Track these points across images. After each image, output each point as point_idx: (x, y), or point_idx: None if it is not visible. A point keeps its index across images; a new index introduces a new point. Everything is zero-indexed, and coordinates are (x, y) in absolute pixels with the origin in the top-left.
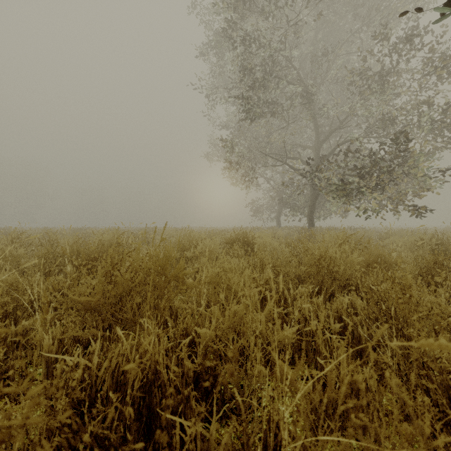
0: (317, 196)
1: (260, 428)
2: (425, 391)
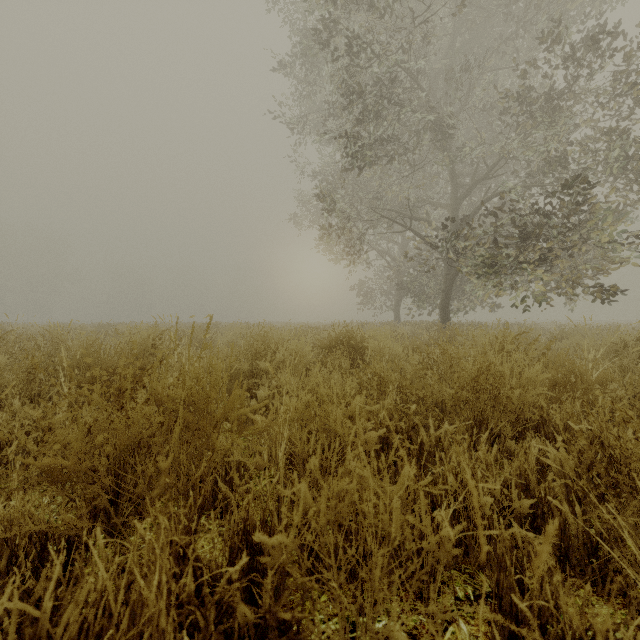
0: (454, 277)
1: None
2: None
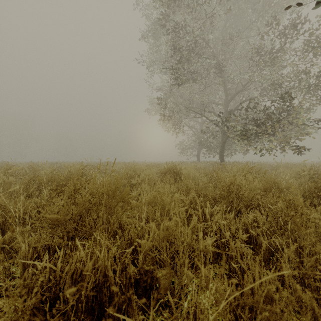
0: (226, 139)
1: (187, 317)
2: (318, 291)
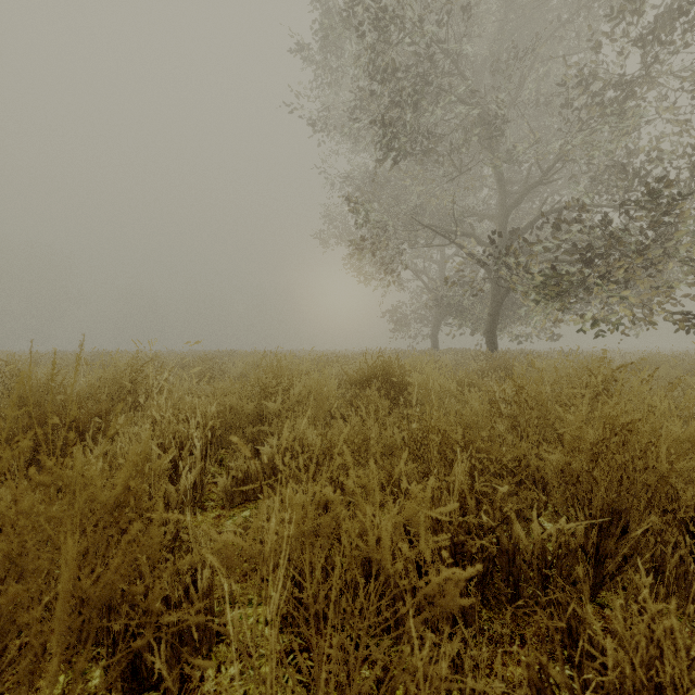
0: (503, 298)
1: None
2: None
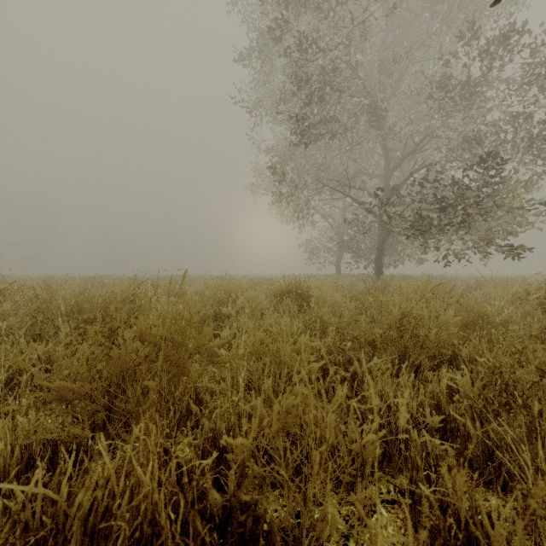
0: (387, 236)
1: None
2: None
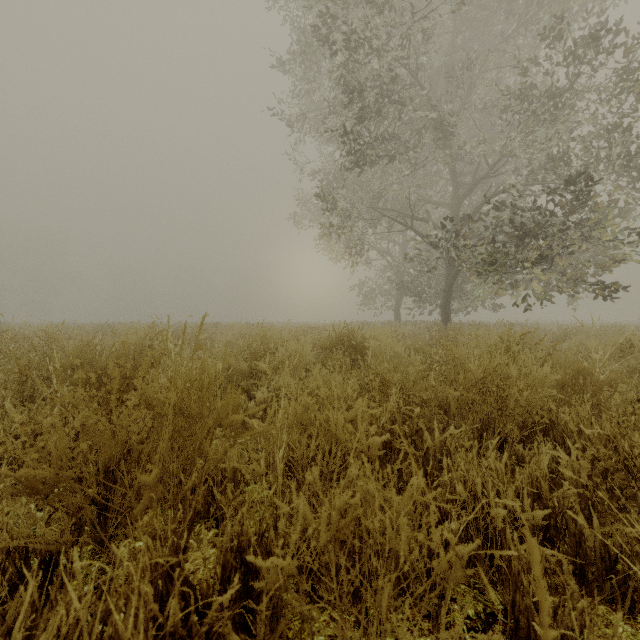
0: (455, 276)
1: None
2: None
